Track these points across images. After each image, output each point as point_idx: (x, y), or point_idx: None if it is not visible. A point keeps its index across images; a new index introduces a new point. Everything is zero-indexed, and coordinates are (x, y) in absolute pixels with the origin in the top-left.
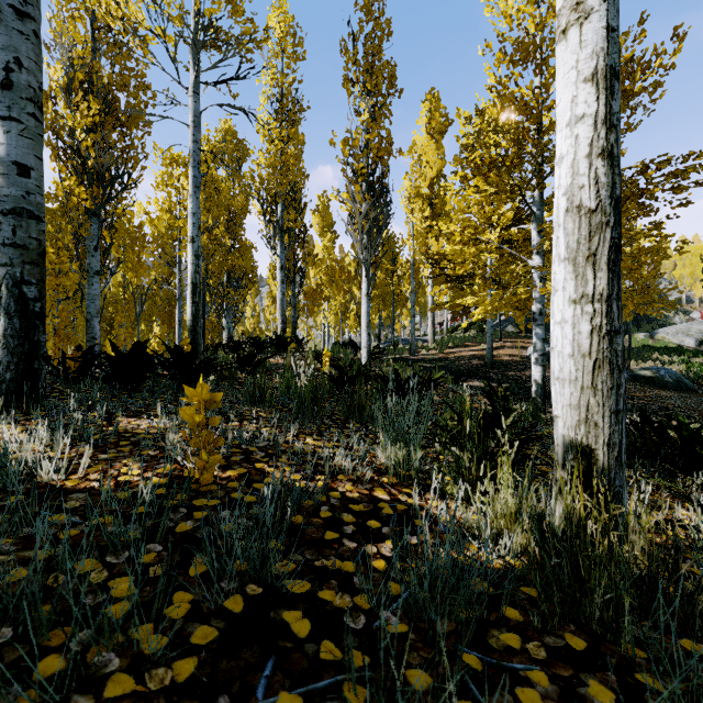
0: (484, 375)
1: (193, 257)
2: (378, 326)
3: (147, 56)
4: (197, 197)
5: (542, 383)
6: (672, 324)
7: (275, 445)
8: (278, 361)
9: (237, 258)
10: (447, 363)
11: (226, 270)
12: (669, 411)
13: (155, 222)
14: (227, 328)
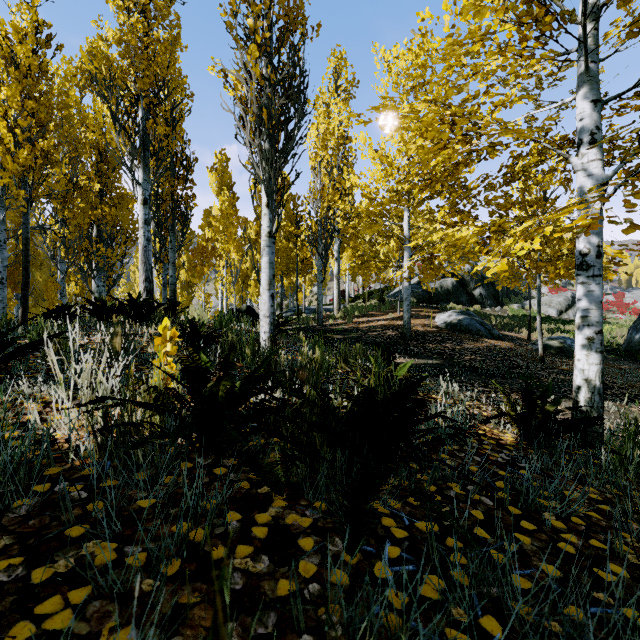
0: (405, 348)
1: None
2: (280, 295)
3: None
4: None
5: (600, 385)
6: (532, 297)
7: None
8: None
9: (110, 208)
10: (360, 334)
11: (95, 222)
12: (612, 389)
13: None
14: (98, 293)
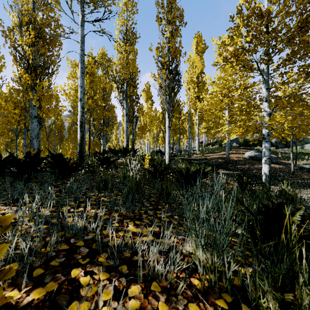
0: (225, 167)
1: (81, 108)
2: (172, 143)
3: (57, 6)
4: (82, 78)
5: (268, 174)
6: None
7: (101, 235)
8: (123, 161)
9: (107, 112)
10: (206, 161)
11: (102, 118)
12: None
13: (68, 94)
14: (103, 144)
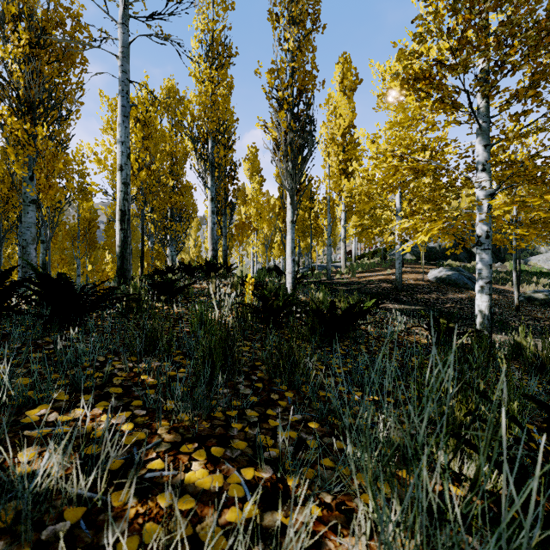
0: (395, 297)
1: (122, 185)
2: (297, 255)
3: None
4: (125, 126)
5: (488, 314)
6: (539, 253)
7: (105, 511)
8: (204, 287)
9: (179, 196)
10: (360, 286)
11: (170, 207)
12: None
13: (102, 162)
14: (171, 256)
